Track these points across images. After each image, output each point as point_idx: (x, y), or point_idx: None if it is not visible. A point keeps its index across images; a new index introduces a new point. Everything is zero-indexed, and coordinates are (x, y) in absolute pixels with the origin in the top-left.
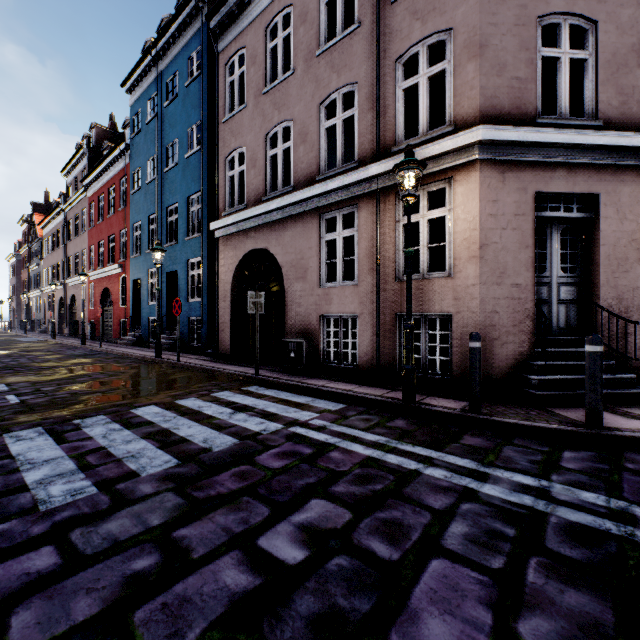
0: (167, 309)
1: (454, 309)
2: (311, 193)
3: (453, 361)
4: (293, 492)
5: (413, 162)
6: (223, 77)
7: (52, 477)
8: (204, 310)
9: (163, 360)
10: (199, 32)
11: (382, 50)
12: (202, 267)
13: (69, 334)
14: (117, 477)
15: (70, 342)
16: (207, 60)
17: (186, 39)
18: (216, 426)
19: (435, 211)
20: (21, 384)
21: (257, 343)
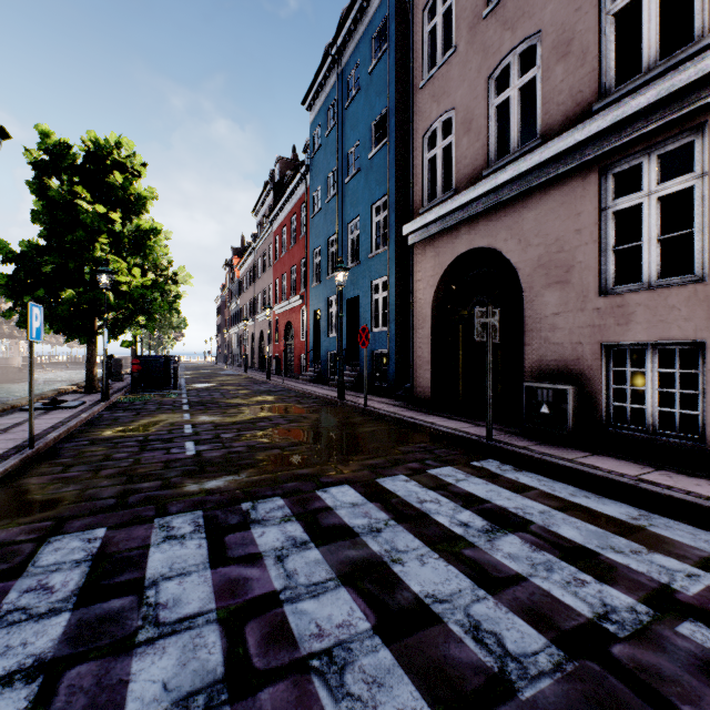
0: (347, 341)
1: None
2: (585, 132)
3: None
4: None
5: None
6: (419, 28)
7: (172, 703)
8: (391, 341)
9: (346, 403)
10: None
11: None
12: (389, 288)
13: (258, 368)
14: None
15: (258, 376)
16: (395, 28)
17: (369, 16)
18: (475, 570)
19: None
20: (205, 426)
21: (488, 389)
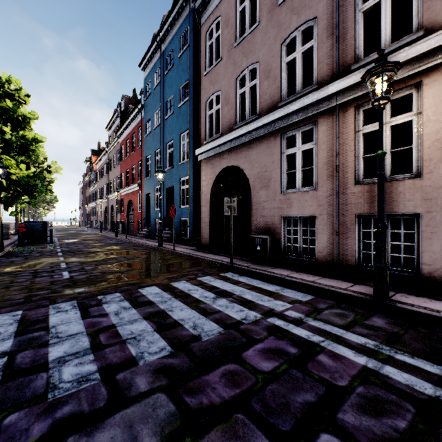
0: (166, 213)
1: (423, 209)
2: (274, 117)
3: (422, 259)
4: (293, 415)
5: (388, 64)
6: (204, 42)
7: (69, 355)
8: (191, 213)
9: (163, 249)
10: (187, 17)
11: None
12: (189, 183)
13: (110, 229)
14: (119, 363)
15: (109, 235)
16: (193, 35)
17: (179, 24)
18: (203, 311)
19: (399, 117)
20: (74, 263)
21: (231, 238)
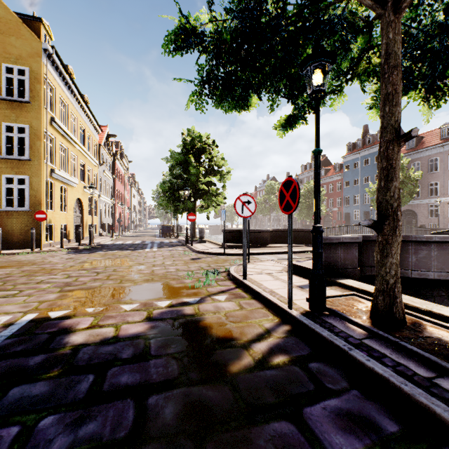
0: None
1: None
2: (426, 201)
3: None
4: None
5: None
6: None
7: None
8: None
9: None
10: None
11: (444, 178)
12: None
13: None
14: None
15: None
16: None
17: (374, 151)
18: None
19: None
20: None
21: None
